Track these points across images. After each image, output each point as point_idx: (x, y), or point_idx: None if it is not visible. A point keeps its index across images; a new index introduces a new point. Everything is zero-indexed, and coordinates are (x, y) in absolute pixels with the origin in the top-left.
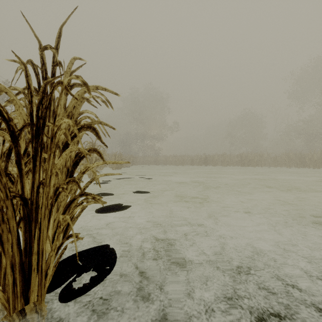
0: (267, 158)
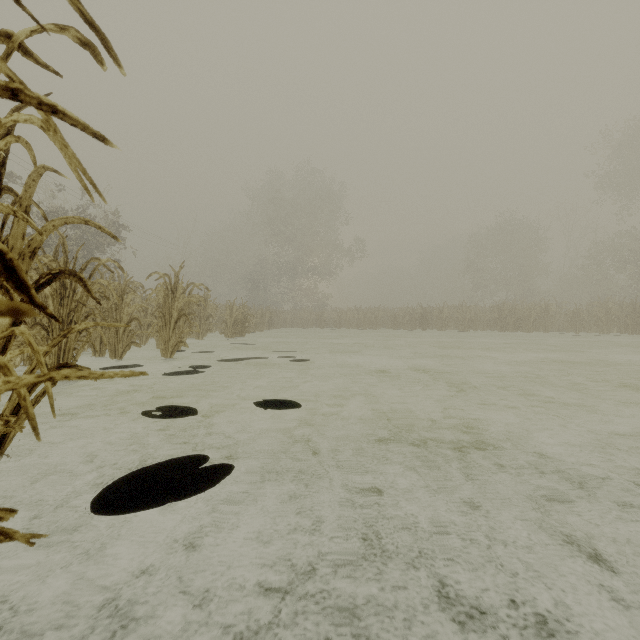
0: (556, 314)
